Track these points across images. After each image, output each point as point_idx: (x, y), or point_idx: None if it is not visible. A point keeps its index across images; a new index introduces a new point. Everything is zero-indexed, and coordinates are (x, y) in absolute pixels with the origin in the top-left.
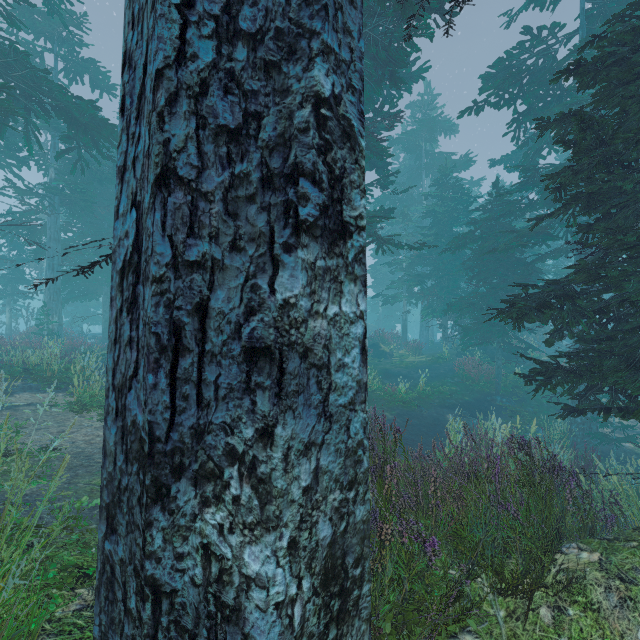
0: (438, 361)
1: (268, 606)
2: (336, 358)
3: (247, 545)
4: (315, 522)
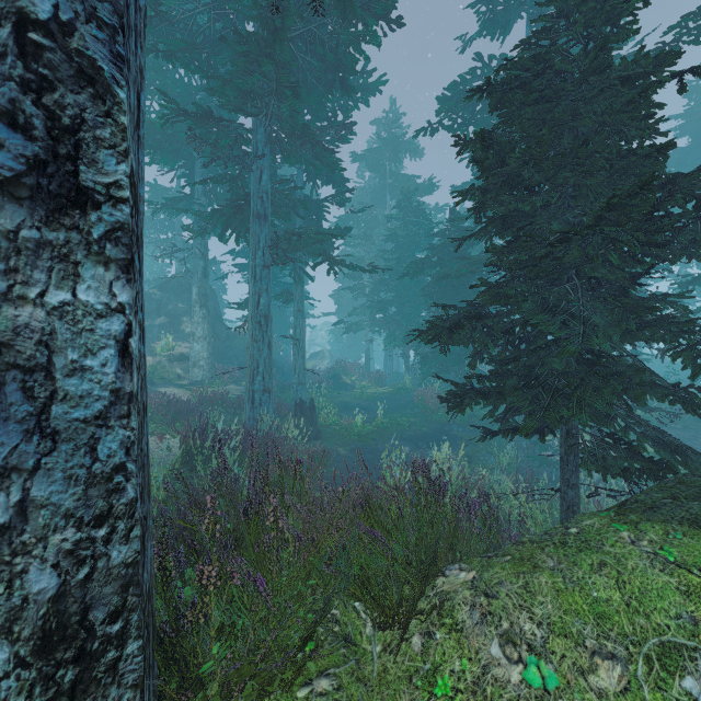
0: (400, 392)
1: None
2: (67, 359)
3: None
4: (21, 572)
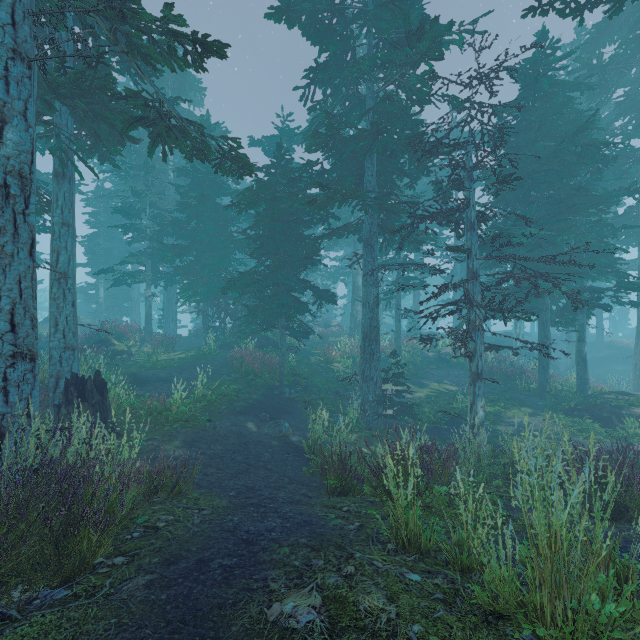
0: (204, 356)
1: None
2: None
3: None
4: None
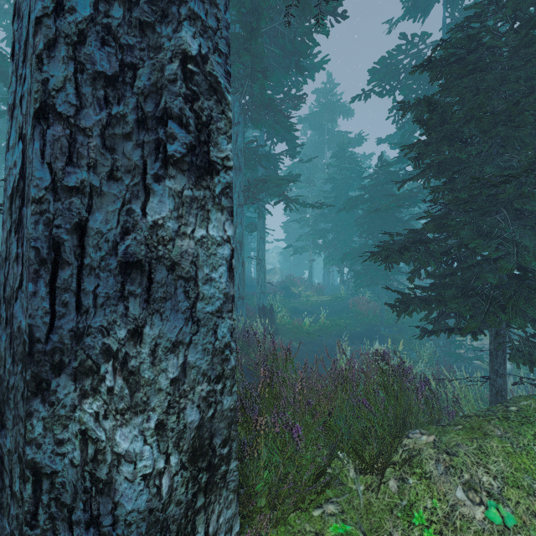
0: (336, 300)
1: (135, 477)
2: (204, 273)
3: (119, 428)
4: (183, 408)
